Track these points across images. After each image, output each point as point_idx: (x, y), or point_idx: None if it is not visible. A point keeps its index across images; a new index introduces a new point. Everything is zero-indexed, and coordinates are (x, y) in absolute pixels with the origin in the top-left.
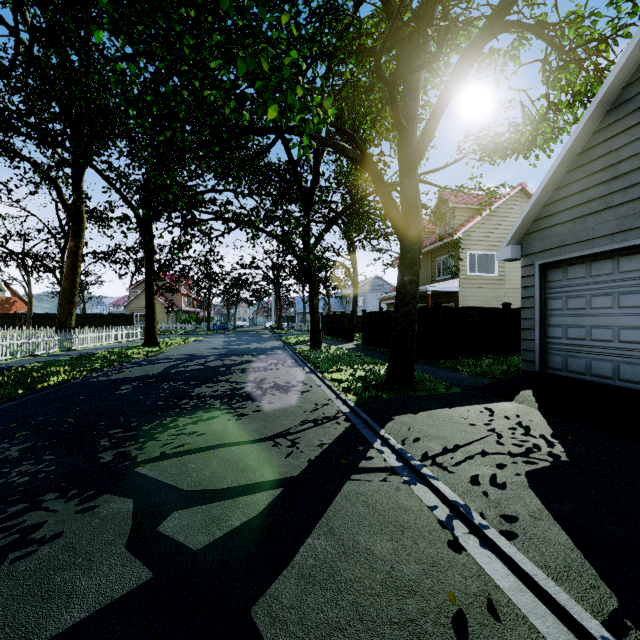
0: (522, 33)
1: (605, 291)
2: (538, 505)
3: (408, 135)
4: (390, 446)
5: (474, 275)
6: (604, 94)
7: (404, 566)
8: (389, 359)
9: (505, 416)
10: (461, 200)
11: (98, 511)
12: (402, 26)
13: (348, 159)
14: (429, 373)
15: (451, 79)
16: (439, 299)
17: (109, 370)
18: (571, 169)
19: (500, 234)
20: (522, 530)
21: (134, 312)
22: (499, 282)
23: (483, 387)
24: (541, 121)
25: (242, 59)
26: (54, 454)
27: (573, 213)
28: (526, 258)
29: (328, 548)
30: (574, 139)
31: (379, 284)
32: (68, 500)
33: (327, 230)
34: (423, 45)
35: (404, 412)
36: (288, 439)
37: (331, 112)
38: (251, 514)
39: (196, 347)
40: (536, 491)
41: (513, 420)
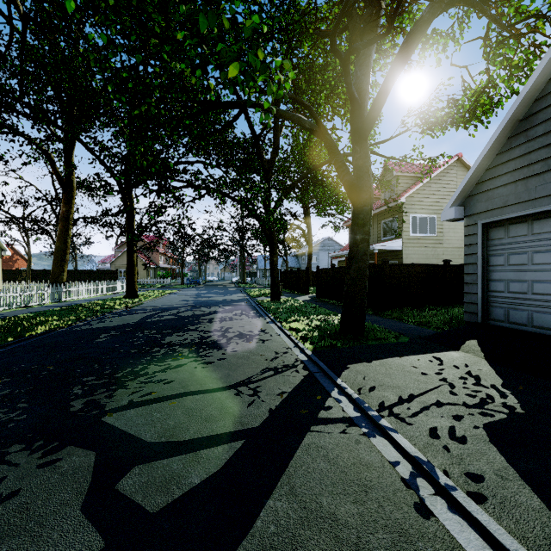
0: (466, 11)
1: (547, 248)
2: (502, 462)
3: (360, 107)
4: (347, 395)
5: (416, 235)
6: (547, 62)
7: (371, 536)
8: (342, 311)
9: (454, 365)
10: (404, 169)
11: (59, 465)
12: (356, 1)
13: (304, 132)
14: (378, 323)
15: (401, 53)
16: (384, 257)
17: (92, 320)
18: (513, 135)
19: (439, 199)
20: (490, 492)
21: (118, 268)
22: (438, 242)
23: (430, 337)
24: (481, 93)
25: (203, 16)
26: (28, 402)
27: (515, 175)
28: (469, 218)
29: (290, 512)
30: (517, 106)
31: (330, 244)
32: (32, 452)
33: (285, 196)
34: (374, 24)
35: (358, 361)
36: (250, 387)
37: (291, 76)
38: (212, 470)
39: (171, 299)
40: (498, 446)
41: (462, 369)
